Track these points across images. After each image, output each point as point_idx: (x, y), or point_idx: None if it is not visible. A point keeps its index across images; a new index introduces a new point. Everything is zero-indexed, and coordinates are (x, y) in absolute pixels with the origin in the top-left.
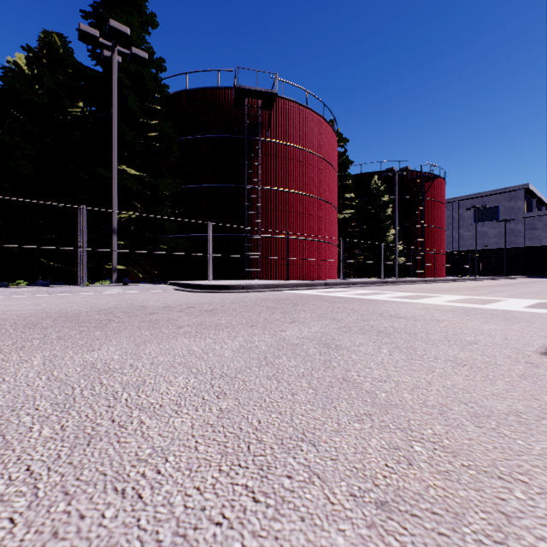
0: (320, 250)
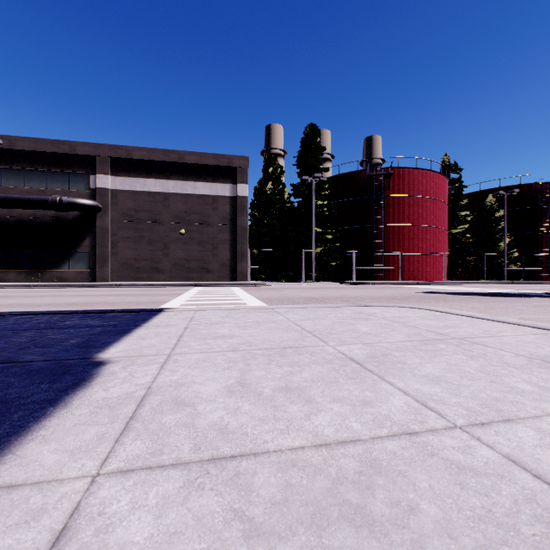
0: (428, 261)
